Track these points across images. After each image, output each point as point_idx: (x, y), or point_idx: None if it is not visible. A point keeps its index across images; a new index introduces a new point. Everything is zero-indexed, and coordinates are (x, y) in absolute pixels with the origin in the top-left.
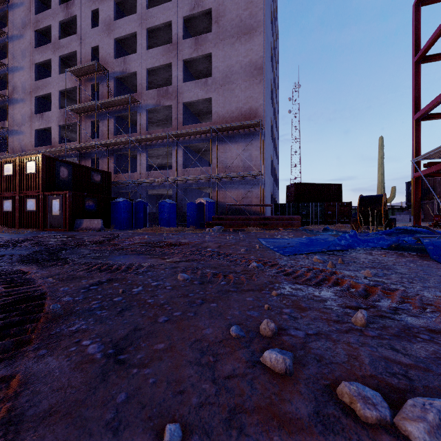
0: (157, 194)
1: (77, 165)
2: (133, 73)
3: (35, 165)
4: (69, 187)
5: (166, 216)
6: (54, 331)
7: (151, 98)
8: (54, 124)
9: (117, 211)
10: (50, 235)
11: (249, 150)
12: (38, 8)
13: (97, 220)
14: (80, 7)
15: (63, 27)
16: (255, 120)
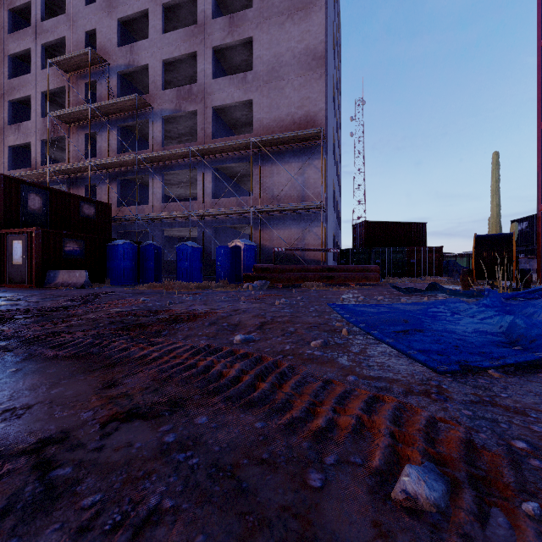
0: (179, 236)
1: (57, 191)
2: (143, 67)
3: None
4: (43, 222)
5: (187, 265)
6: None
7: (168, 102)
8: (34, 138)
9: (115, 258)
10: None
11: (304, 173)
12: None
13: (79, 272)
14: None
15: (48, 5)
16: (314, 129)
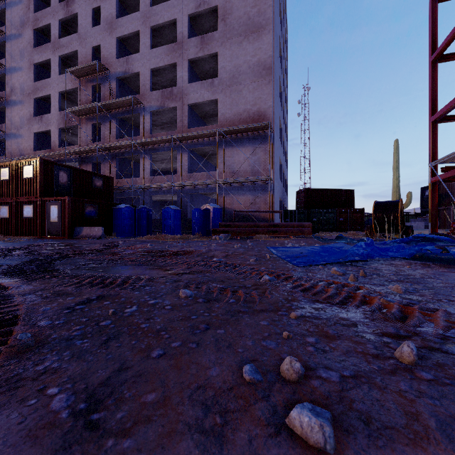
0: (161, 200)
1: (77, 169)
2: (136, 73)
3: (32, 170)
4: (68, 192)
5: (170, 222)
6: (12, 374)
7: (155, 100)
8: (53, 127)
9: (119, 217)
10: (47, 243)
11: (257, 154)
12: (38, 6)
13: (98, 227)
14: (81, 5)
15: (63, 25)
16: (263, 123)
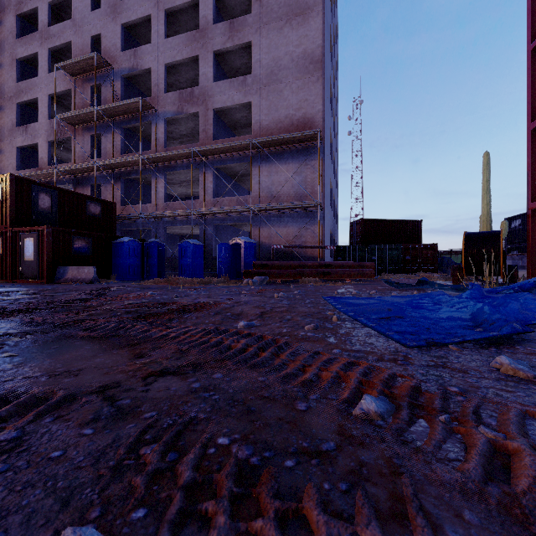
0: (181, 234)
1: (65, 191)
2: (146, 70)
3: (1, 190)
4: (52, 221)
5: (189, 261)
6: None
7: (170, 104)
8: (41, 139)
9: (120, 255)
10: (3, 290)
11: (302, 173)
12: None
13: (88, 268)
14: None
15: (54, 11)
16: (311, 131)
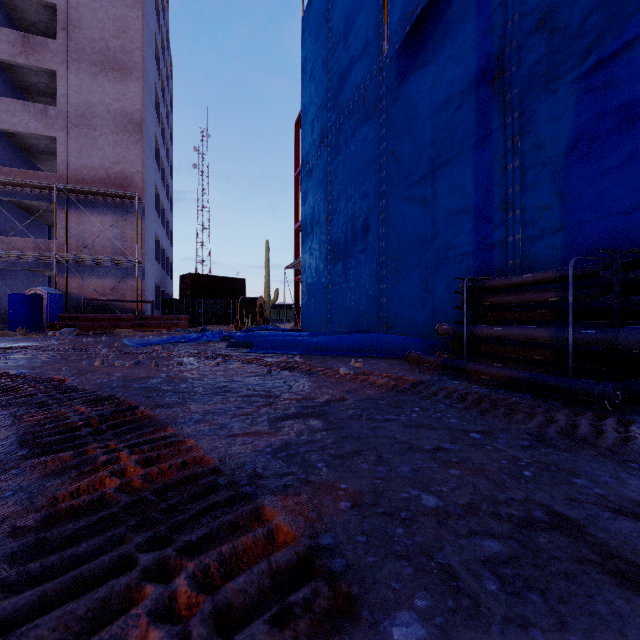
0: None
1: None
2: None
3: None
4: None
5: None
6: None
7: None
8: None
9: None
10: None
11: (121, 227)
12: None
13: None
14: None
15: None
16: (129, 192)
